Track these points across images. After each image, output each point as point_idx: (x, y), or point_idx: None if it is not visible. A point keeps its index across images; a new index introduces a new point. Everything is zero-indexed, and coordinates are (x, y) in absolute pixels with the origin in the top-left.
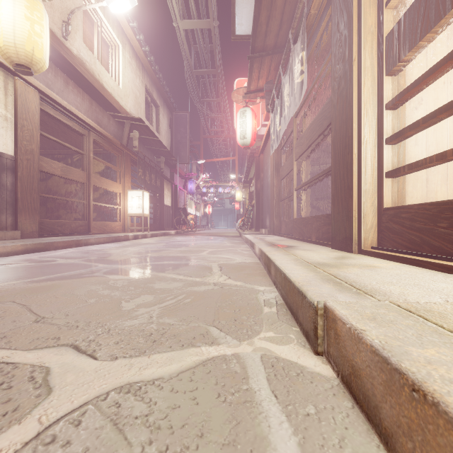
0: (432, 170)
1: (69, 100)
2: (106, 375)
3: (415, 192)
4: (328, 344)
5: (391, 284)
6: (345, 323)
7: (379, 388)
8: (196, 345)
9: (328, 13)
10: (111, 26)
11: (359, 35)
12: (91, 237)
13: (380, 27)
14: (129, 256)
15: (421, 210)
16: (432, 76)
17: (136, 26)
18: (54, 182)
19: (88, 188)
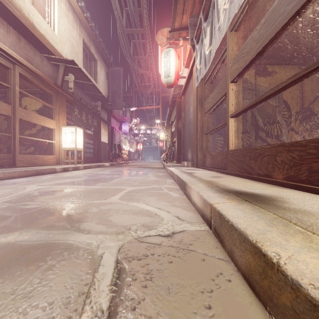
0: None
1: None
2: None
3: None
4: None
5: None
6: None
7: None
8: None
9: None
10: None
11: None
12: (1, 171)
13: None
14: None
15: None
16: None
17: None
18: None
19: (13, 121)
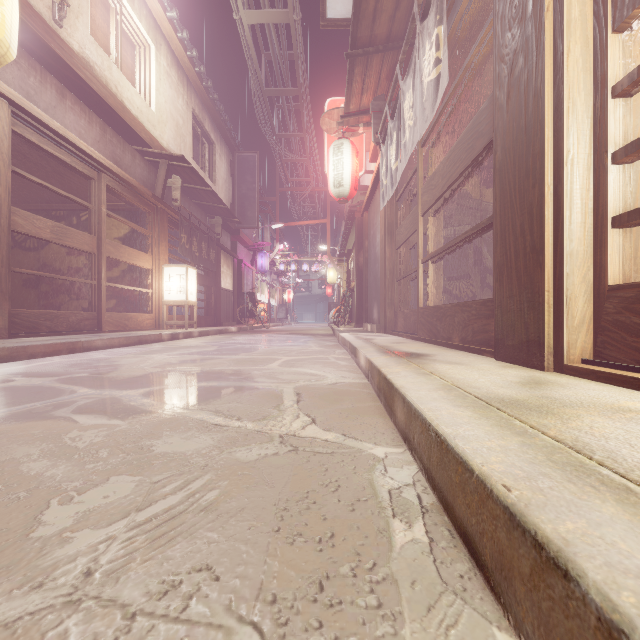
0: None
1: (65, 122)
2: None
3: None
4: None
5: None
6: None
7: None
8: None
9: None
10: (137, 14)
11: None
12: (98, 337)
13: None
14: (146, 371)
15: None
16: None
17: (177, 17)
18: (50, 253)
19: (97, 261)
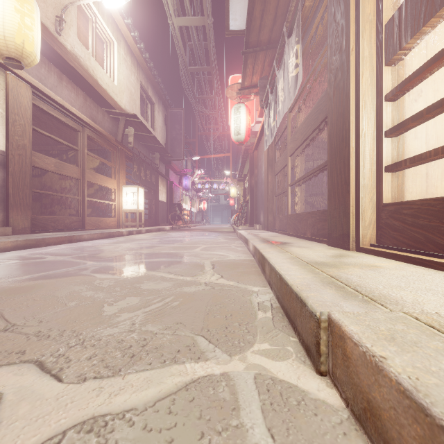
0: (432, 164)
1: (62, 95)
2: (68, 404)
3: (415, 187)
4: (333, 364)
5: (400, 288)
6: (358, 345)
7: (412, 443)
8: (180, 360)
9: (324, 5)
10: (106, 22)
11: (357, 23)
12: (84, 233)
13: (379, 15)
14: (121, 253)
15: (425, 206)
16: (437, 63)
17: (131, 23)
18: (49, 178)
19: (82, 184)
